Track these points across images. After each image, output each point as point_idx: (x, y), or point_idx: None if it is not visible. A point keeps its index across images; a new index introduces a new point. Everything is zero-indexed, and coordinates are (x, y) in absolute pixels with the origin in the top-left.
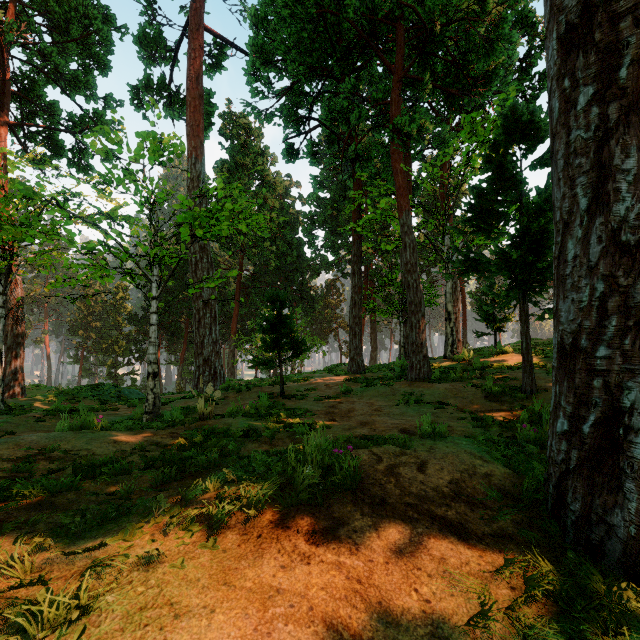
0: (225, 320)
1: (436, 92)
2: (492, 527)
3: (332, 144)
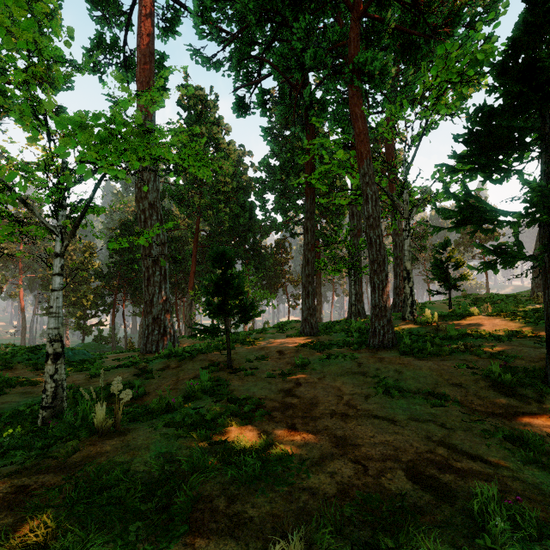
0: (184, 276)
1: (392, 41)
2: None
3: (283, 99)
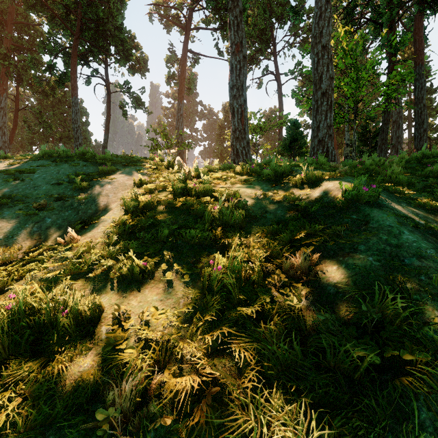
0: None
1: None
2: None
3: None
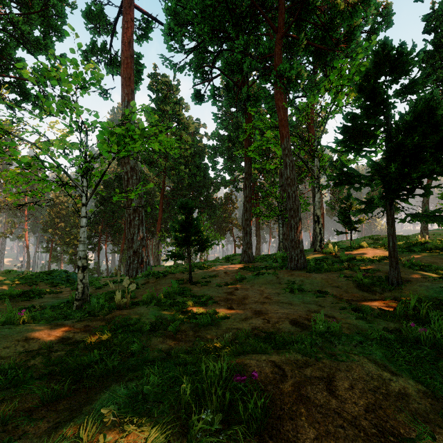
0: (153, 222)
1: (308, 50)
2: None
3: (229, 90)
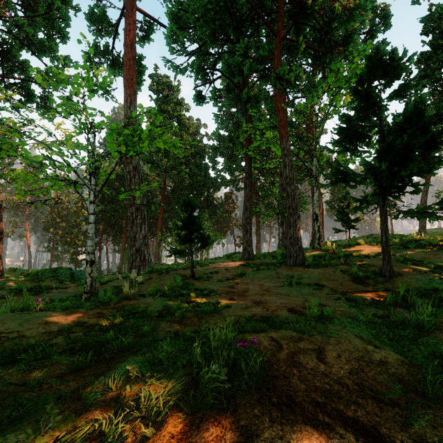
0: (153, 221)
1: (306, 52)
2: (409, 433)
3: (230, 92)
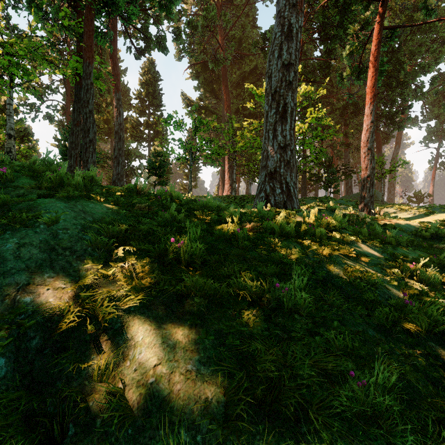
0: None
1: None
2: None
3: None
